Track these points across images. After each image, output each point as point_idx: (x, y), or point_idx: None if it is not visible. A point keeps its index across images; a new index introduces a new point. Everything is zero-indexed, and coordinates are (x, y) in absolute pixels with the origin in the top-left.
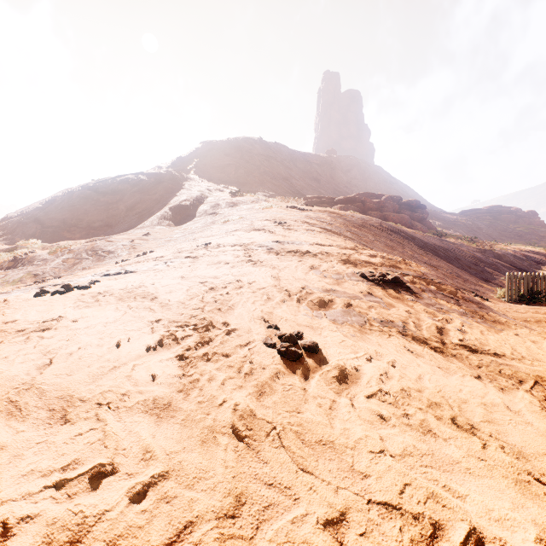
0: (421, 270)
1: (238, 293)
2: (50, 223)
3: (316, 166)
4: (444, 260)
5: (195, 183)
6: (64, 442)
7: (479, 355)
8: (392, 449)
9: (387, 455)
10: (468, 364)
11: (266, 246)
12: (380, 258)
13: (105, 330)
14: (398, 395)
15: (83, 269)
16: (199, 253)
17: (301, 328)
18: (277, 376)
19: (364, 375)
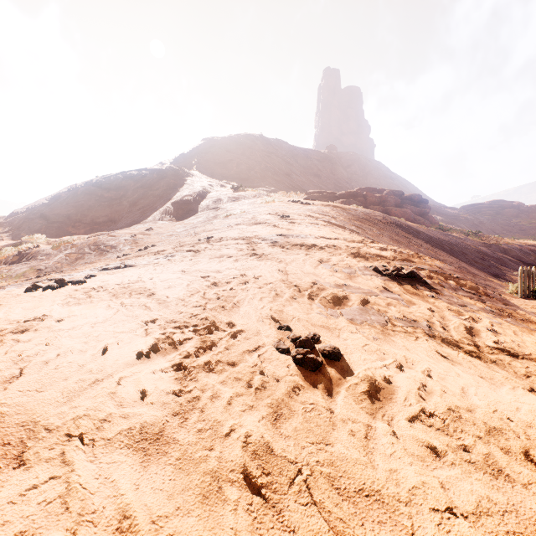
0: (436, 263)
1: (243, 289)
2: (55, 219)
3: (316, 162)
4: (450, 254)
5: (197, 179)
6: (9, 501)
7: (522, 361)
8: (459, 502)
9: (458, 515)
10: (513, 373)
11: (270, 239)
12: (392, 252)
13: (91, 332)
14: (447, 417)
15: (85, 263)
16: (200, 247)
17: (316, 329)
18: (295, 391)
19: (399, 389)
